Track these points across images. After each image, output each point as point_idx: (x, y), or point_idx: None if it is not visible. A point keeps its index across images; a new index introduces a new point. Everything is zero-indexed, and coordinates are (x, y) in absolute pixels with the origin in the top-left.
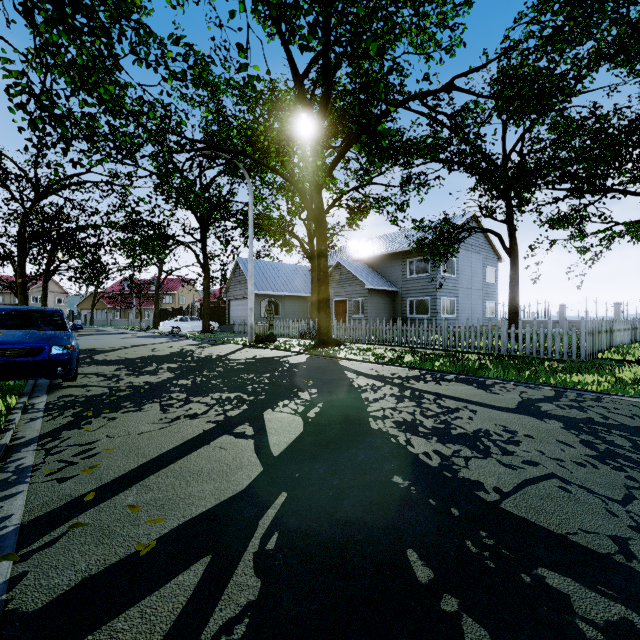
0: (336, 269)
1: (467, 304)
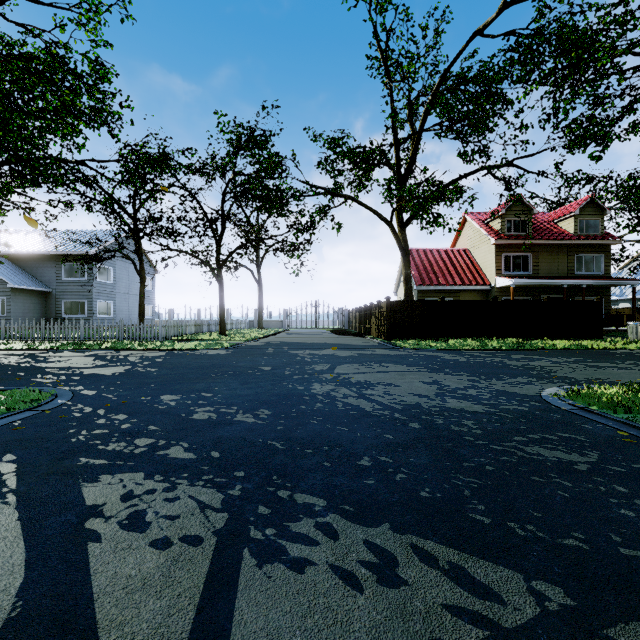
0: None
1: (125, 306)
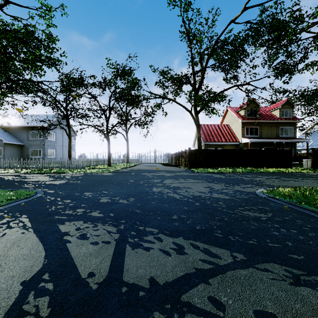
0: None
1: (61, 152)
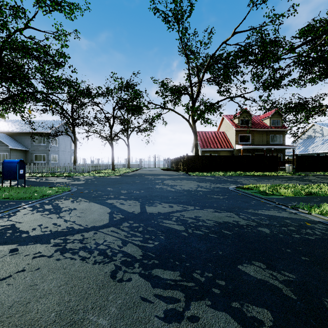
0: None
1: (63, 157)
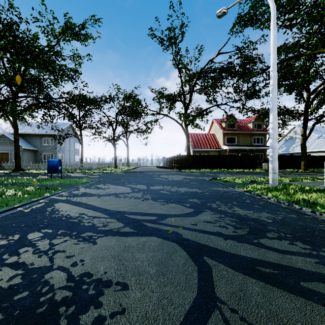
0: (1, 137)
1: (68, 156)
